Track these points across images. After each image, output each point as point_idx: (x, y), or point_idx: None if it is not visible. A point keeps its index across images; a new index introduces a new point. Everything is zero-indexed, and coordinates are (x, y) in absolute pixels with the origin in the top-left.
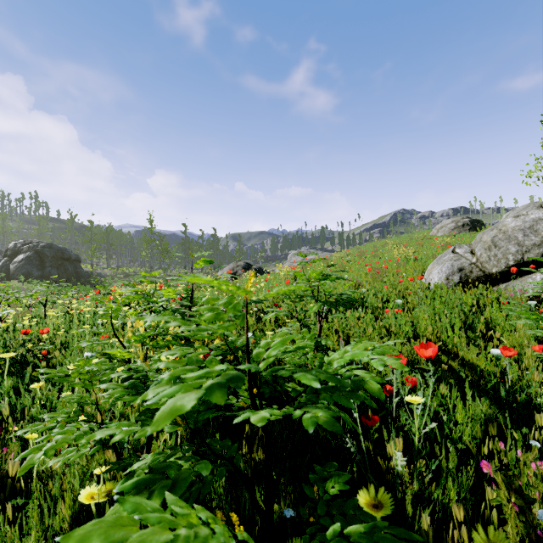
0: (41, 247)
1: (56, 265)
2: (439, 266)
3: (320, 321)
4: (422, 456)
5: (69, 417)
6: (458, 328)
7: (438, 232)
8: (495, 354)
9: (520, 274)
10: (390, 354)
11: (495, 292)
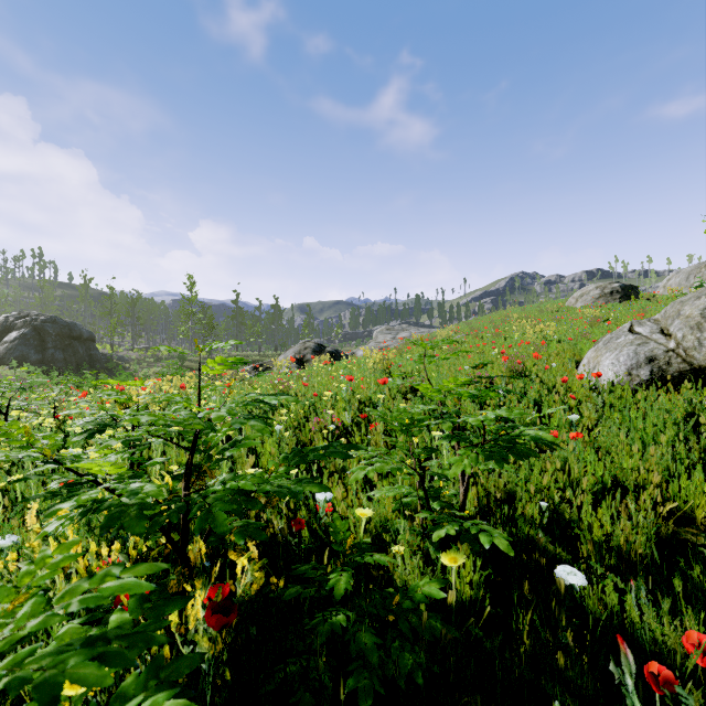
0: (42, 321)
1: (61, 346)
2: (611, 354)
3: (466, 482)
4: None
5: None
6: (703, 476)
7: (576, 302)
8: None
9: None
10: None
11: None
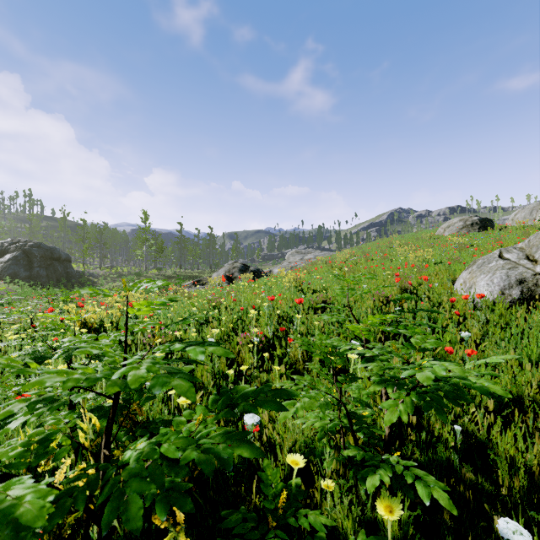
0: (30, 246)
1: (45, 266)
2: (485, 276)
3: None
4: None
5: None
6: None
7: (444, 232)
8: None
9: None
10: None
11: None
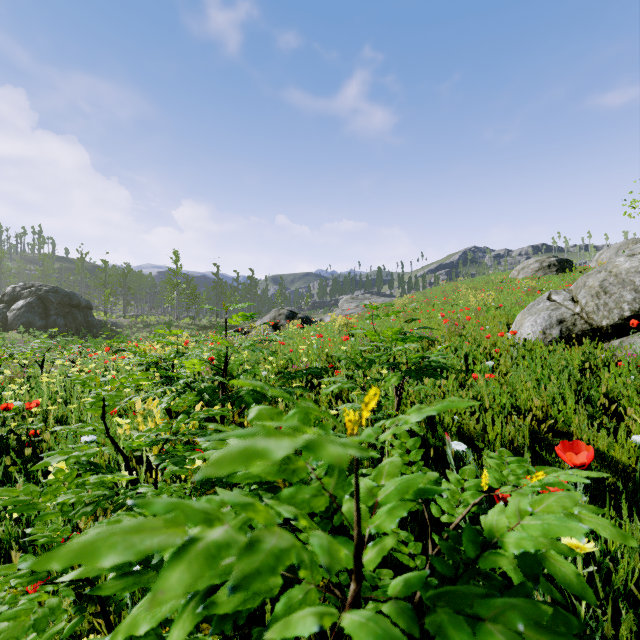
0: (45, 291)
1: (63, 314)
2: (531, 317)
3: (398, 396)
4: (593, 636)
5: (33, 574)
6: (573, 401)
7: (519, 274)
8: (639, 442)
9: (638, 328)
10: (563, 487)
11: (607, 350)
